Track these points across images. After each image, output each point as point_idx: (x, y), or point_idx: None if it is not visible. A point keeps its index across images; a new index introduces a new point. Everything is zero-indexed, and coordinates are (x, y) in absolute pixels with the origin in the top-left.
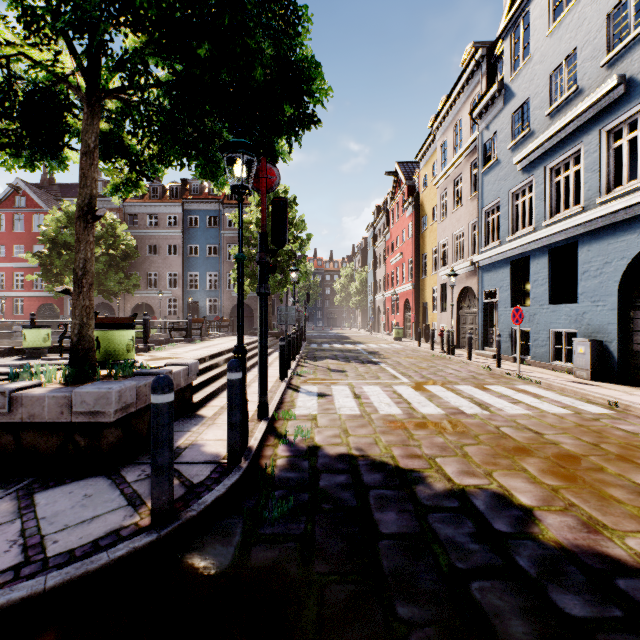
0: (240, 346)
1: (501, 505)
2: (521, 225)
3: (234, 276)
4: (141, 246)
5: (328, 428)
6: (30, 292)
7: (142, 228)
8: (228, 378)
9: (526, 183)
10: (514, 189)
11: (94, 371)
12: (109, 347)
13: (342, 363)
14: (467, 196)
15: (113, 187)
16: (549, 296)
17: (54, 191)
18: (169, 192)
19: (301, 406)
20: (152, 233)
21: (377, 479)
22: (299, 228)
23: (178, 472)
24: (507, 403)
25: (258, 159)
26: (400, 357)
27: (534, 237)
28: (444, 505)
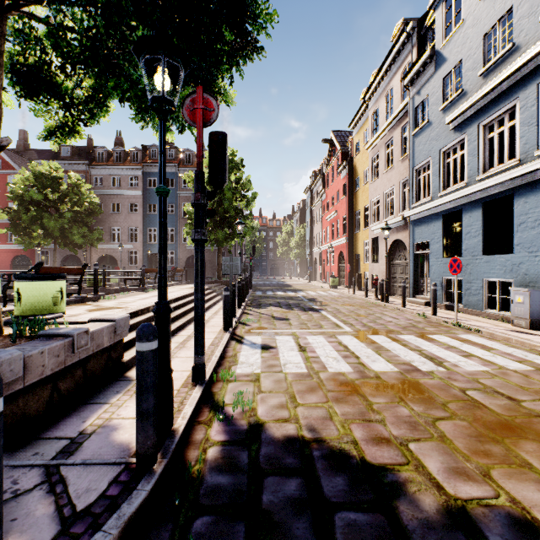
0: (161, 303)
1: None
2: (452, 181)
3: (187, 230)
4: (105, 204)
5: (273, 394)
6: (5, 245)
7: (106, 188)
8: (136, 350)
9: (458, 141)
10: (445, 148)
11: None
12: (31, 300)
13: (285, 310)
14: (398, 157)
15: (47, 131)
16: (482, 247)
17: (28, 155)
18: (131, 156)
19: (243, 362)
20: (115, 193)
21: (341, 487)
22: (246, 187)
23: (62, 484)
24: (459, 357)
25: (186, 69)
26: (338, 304)
27: (467, 191)
28: None
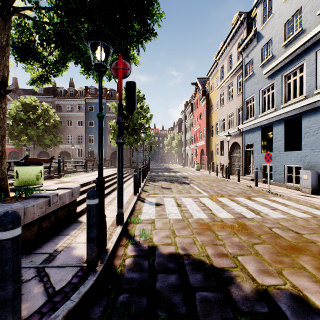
0: (100, 178)
1: (303, 310)
2: (267, 108)
3: (111, 136)
4: (63, 121)
5: (162, 230)
6: None
7: (64, 112)
8: (87, 203)
9: (270, 85)
10: (263, 88)
11: (5, 194)
12: (24, 177)
13: (169, 183)
14: (235, 94)
15: (32, 80)
16: (284, 146)
17: (18, 92)
18: (78, 93)
19: (145, 212)
20: (69, 114)
21: (199, 279)
22: (146, 111)
23: (47, 277)
24: (269, 210)
25: (113, 48)
26: (200, 180)
27: (275, 114)
28: (257, 310)
